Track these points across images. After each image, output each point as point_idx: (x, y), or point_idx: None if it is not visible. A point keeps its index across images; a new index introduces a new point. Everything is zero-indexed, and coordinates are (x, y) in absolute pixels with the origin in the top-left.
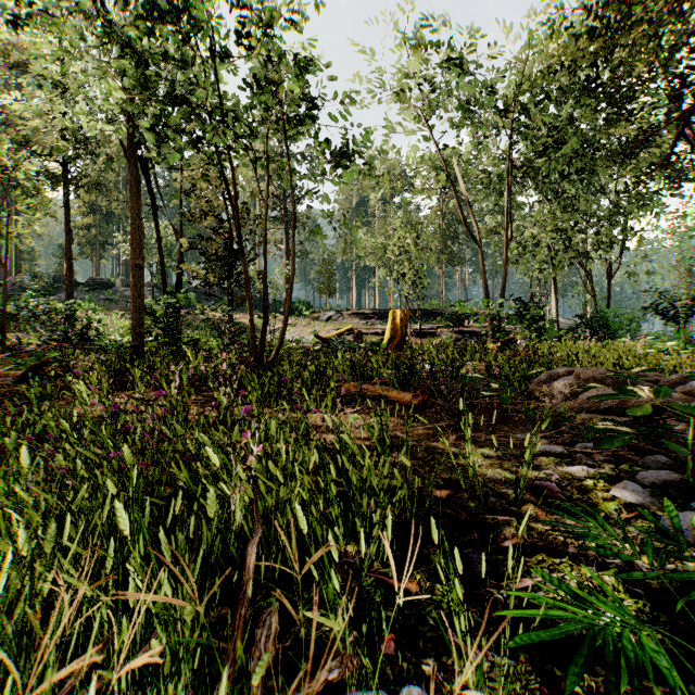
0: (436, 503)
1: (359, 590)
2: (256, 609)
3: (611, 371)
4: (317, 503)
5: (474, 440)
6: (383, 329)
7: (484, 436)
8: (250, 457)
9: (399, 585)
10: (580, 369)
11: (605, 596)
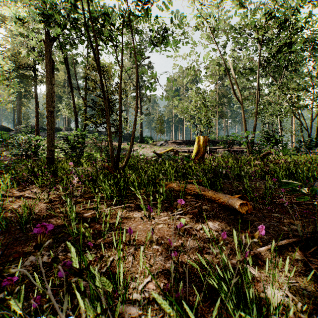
0: None
1: None
2: None
3: None
4: None
5: None
6: (188, 149)
7: None
8: None
9: None
10: None
11: None
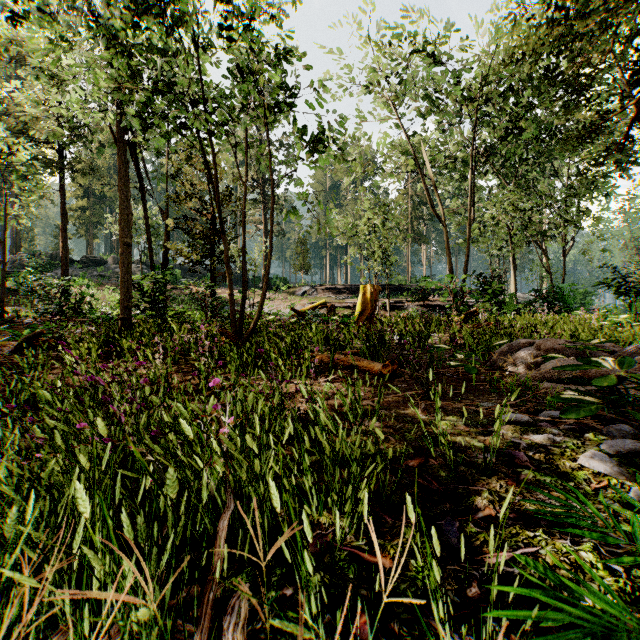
0: (407, 472)
1: (333, 565)
2: (228, 586)
3: (570, 343)
4: (291, 471)
5: (441, 408)
6: (354, 303)
7: (452, 404)
8: (223, 430)
9: (372, 560)
10: (540, 340)
11: (583, 573)
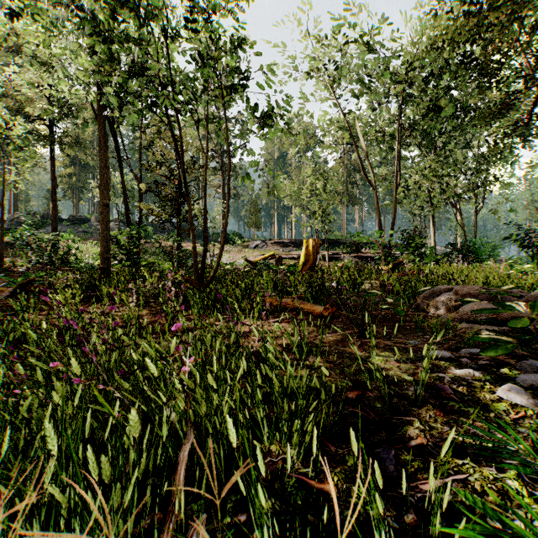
0: (346, 403)
1: (282, 491)
2: (188, 511)
3: (483, 288)
4: (245, 403)
5: (375, 345)
6: (299, 255)
7: (383, 342)
8: (184, 368)
9: (318, 486)
10: (458, 287)
11: (509, 500)
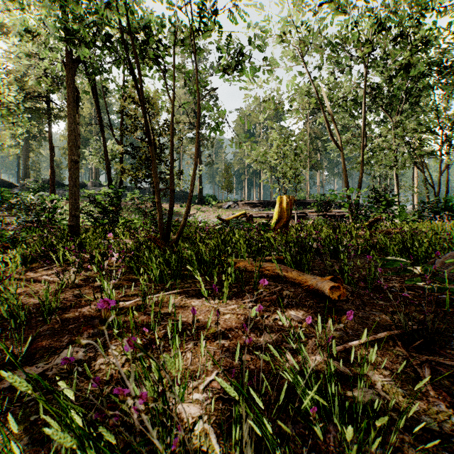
0: None
1: None
2: None
3: None
4: None
5: None
6: (267, 214)
7: None
8: None
9: None
10: None
11: None
